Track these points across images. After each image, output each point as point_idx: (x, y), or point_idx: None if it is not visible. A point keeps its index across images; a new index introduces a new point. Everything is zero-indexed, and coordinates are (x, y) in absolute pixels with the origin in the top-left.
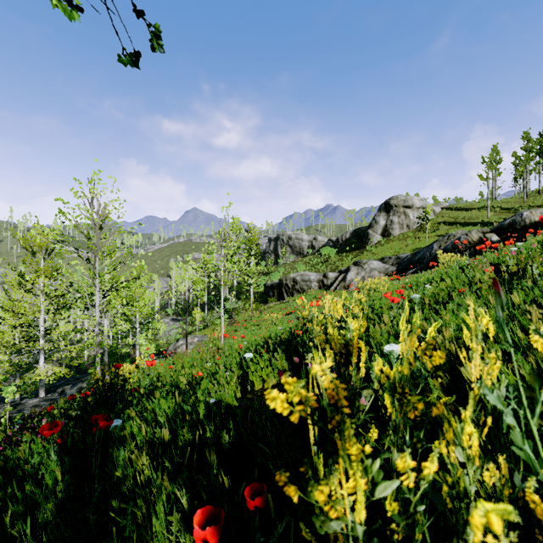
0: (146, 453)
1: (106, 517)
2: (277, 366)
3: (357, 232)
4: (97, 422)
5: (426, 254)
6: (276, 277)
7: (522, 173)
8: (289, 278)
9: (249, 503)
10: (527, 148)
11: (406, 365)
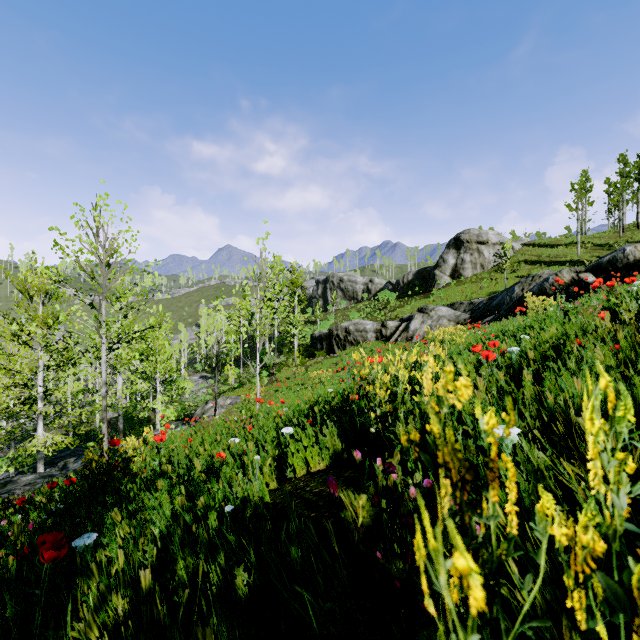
0: (128, 588)
1: None
2: (325, 444)
3: (421, 273)
4: (42, 550)
5: (505, 299)
6: (325, 326)
7: (617, 203)
8: (341, 328)
9: None
10: (623, 173)
11: None
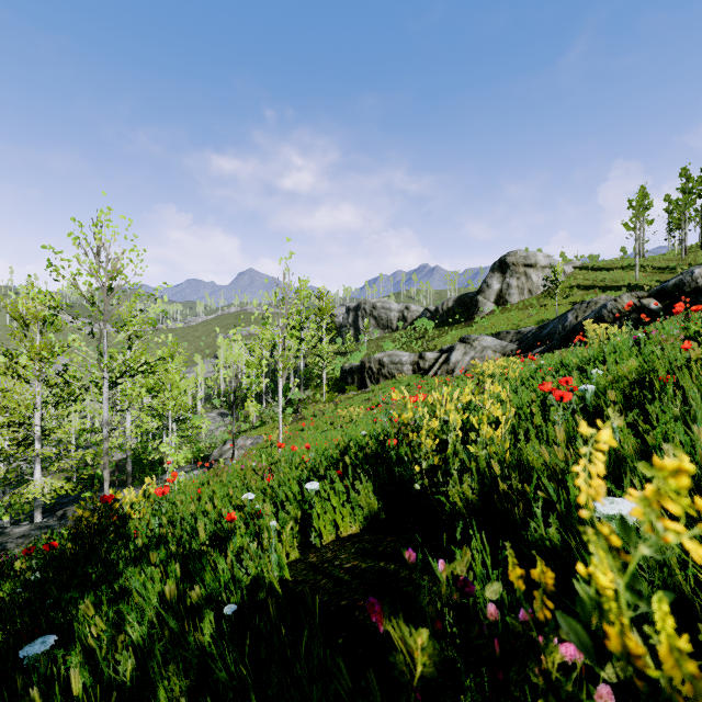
0: None
1: None
2: (358, 502)
3: (463, 300)
4: None
5: (557, 328)
6: (356, 358)
7: (679, 221)
8: (374, 360)
9: None
10: (685, 189)
11: None
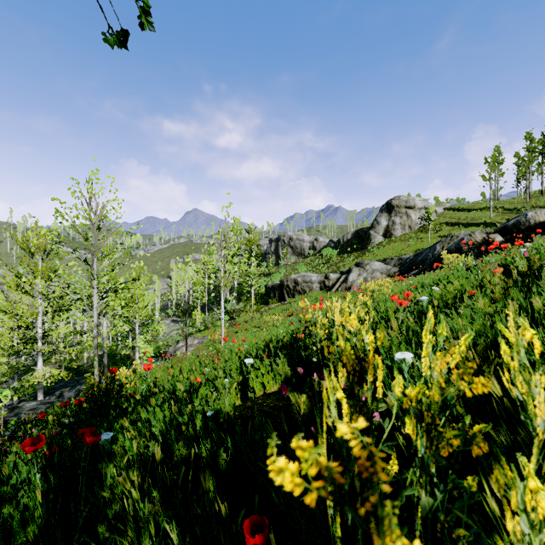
0: (138, 469)
1: (93, 541)
2: (278, 371)
3: (359, 233)
4: (84, 437)
5: (428, 255)
6: (277, 278)
7: (524, 173)
8: (290, 279)
9: (248, 540)
10: (529, 149)
11: (438, 388)
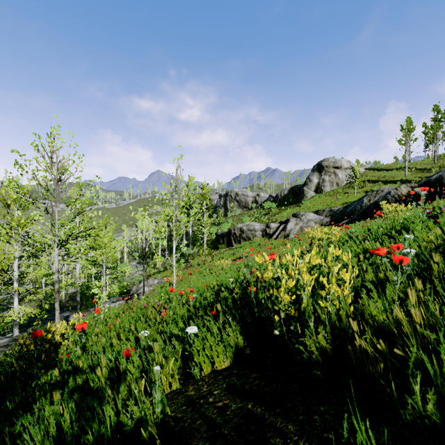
0: None
1: None
2: (228, 341)
3: (294, 189)
4: None
5: (357, 207)
6: (225, 227)
7: (433, 139)
8: (237, 228)
9: None
10: (437, 119)
11: None
